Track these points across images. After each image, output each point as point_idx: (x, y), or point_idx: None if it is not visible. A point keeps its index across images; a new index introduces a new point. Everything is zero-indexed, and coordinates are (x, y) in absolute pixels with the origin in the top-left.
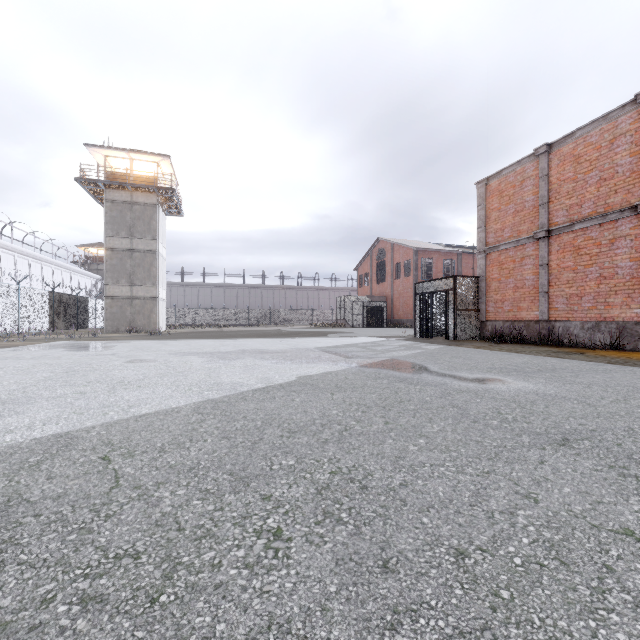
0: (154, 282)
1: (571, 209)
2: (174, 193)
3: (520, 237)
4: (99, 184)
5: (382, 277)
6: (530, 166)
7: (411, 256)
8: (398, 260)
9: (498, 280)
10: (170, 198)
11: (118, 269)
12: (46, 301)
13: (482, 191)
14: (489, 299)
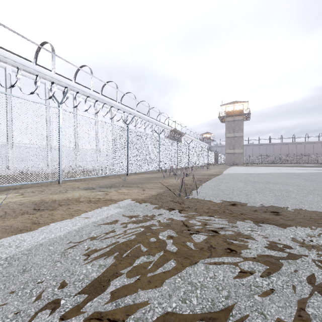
0: (241, 147)
1: None
2: (249, 114)
3: None
4: (224, 117)
5: None
6: None
7: None
8: None
9: None
10: (247, 116)
11: (229, 144)
12: (213, 155)
13: None
14: None
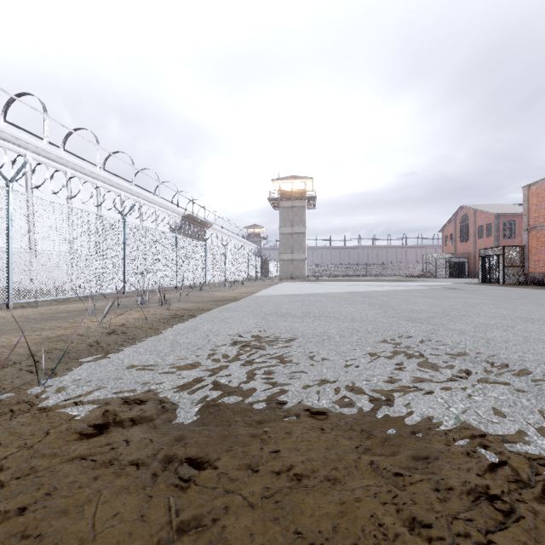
0: (303, 251)
1: None
2: (314, 198)
3: None
4: (277, 199)
5: (465, 237)
6: None
7: (492, 220)
8: (480, 223)
9: (536, 248)
10: (311, 201)
11: (285, 244)
12: (260, 263)
13: (526, 192)
14: (530, 259)
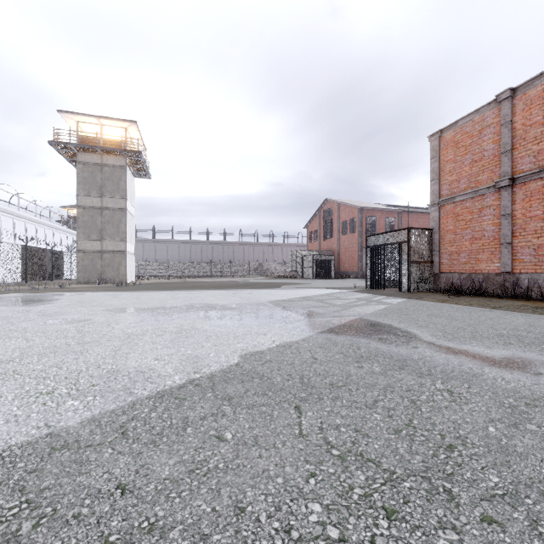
0: (122, 237)
1: (539, 155)
2: (141, 156)
3: (478, 187)
4: (71, 147)
5: (329, 234)
6: (490, 114)
7: (356, 214)
8: (344, 218)
9: (453, 232)
10: (137, 161)
11: (89, 225)
12: (19, 254)
13: (435, 143)
14: (443, 251)
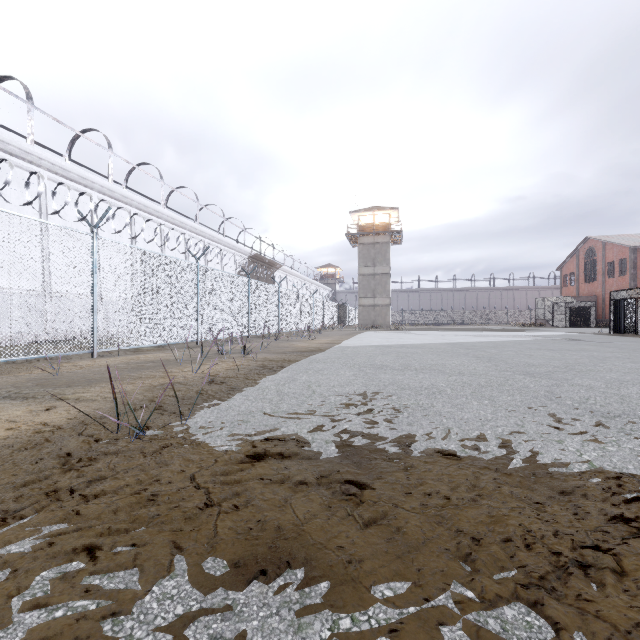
0: (387, 294)
1: None
2: (401, 232)
3: None
4: (357, 235)
5: (591, 276)
6: None
7: (627, 255)
8: (611, 259)
9: None
10: (397, 235)
11: (366, 287)
12: (337, 309)
13: None
14: None
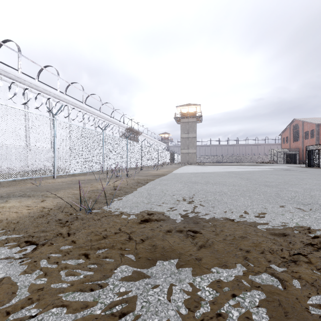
0: (195, 147)
1: None
2: (201, 117)
3: None
4: (179, 118)
5: (296, 138)
6: None
7: (314, 128)
8: (306, 130)
9: None
10: (199, 118)
11: (184, 144)
12: (169, 155)
13: None
14: None
